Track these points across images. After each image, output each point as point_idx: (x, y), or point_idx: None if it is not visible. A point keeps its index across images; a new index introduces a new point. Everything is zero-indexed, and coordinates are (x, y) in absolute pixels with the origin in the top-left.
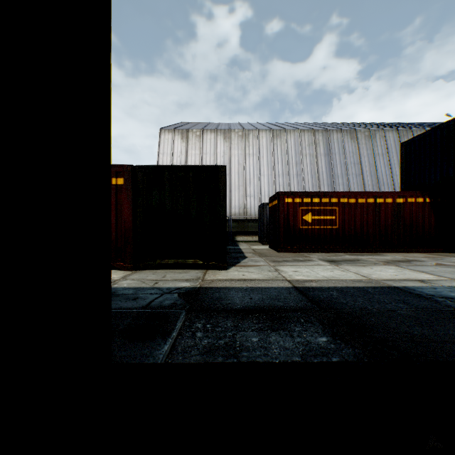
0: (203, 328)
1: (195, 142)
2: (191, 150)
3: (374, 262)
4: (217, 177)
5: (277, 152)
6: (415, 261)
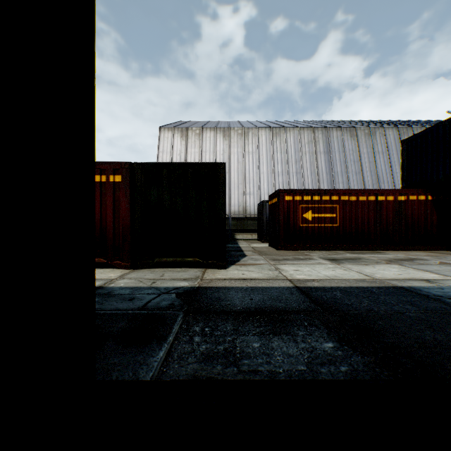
0: (201, 332)
1: (194, 140)
2: (191, 148)
3: (376, 261)
4: (217, 174)
5: (277, 150)
6: (418, 259)
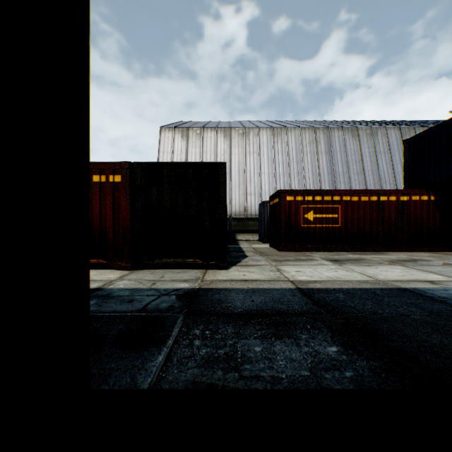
0: (202, 335)
1: (195, 140)
2: (191, 148)
3: (378, 262)
4: (217, 174)
5: (278, 150)
6: (421, 260)
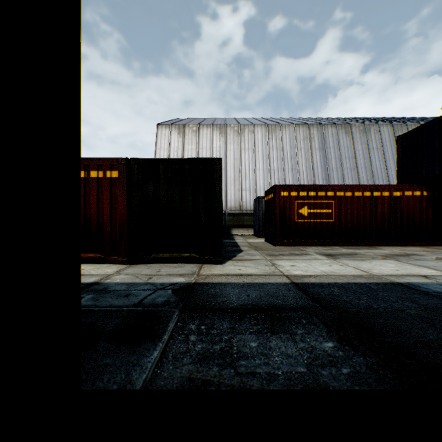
0: (197, 330)
1: (191, 137)
2: (188, 145)
3: (372, 256)
4: (213, 170)
5: (272, 147)
6: (414, 255)
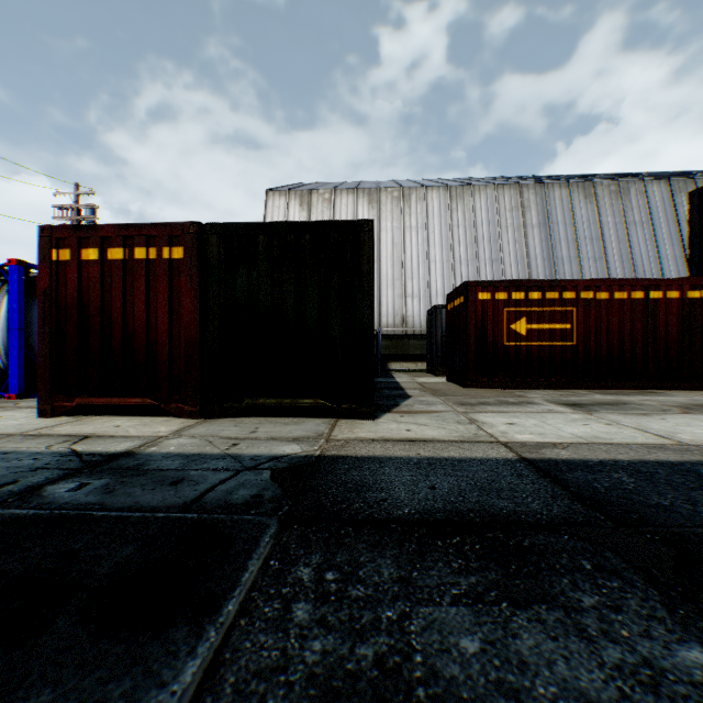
0: (315, 586)
1: (322, 210)
2: None
3: (659, 408)
4: (357, 242)
5: (458, 223)
6: None
